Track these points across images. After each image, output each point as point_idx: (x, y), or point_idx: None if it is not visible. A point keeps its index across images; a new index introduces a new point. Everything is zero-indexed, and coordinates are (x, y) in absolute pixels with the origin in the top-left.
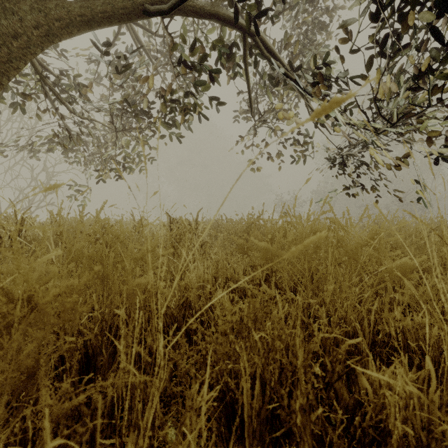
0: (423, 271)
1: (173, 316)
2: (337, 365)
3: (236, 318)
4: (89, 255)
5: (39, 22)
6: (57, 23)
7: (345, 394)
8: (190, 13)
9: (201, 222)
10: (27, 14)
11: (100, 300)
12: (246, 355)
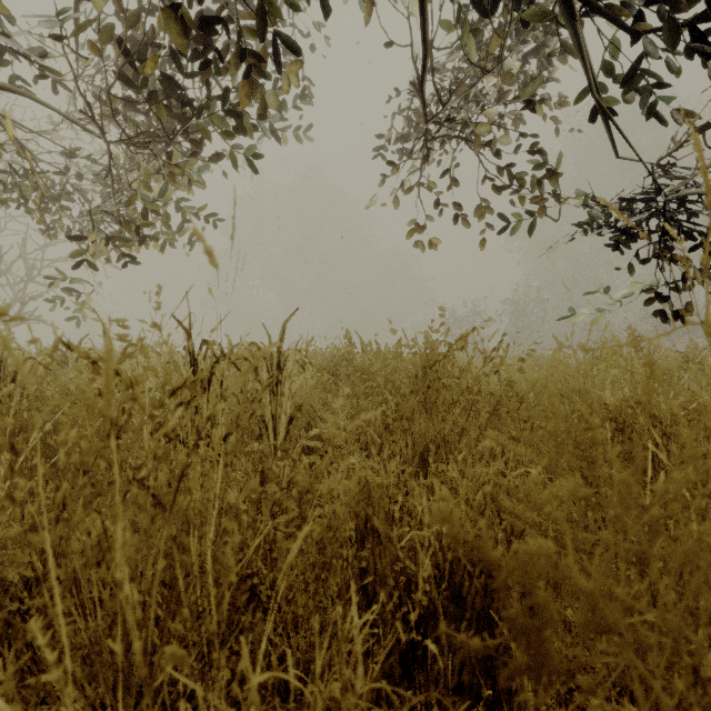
0: None
1: None
2: None
3: None
4: None
5: None
6: None
7: None
8: None
9: (291, 353)
10: None
11: None
12: None
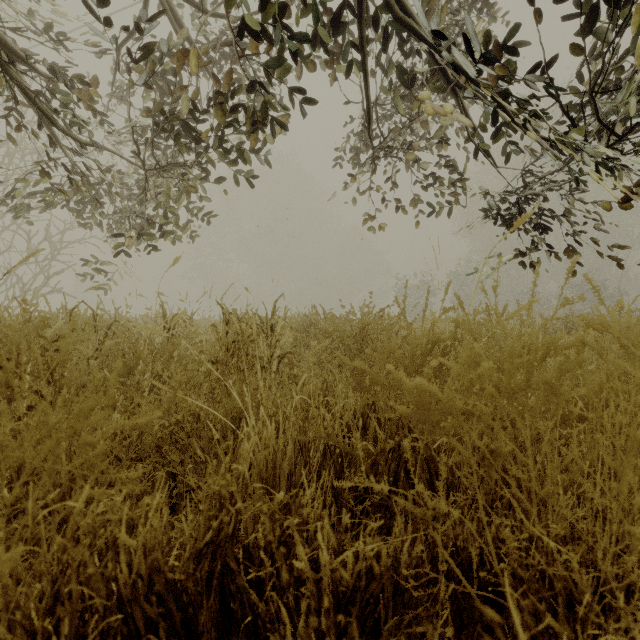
0: None
1: (176, 588)
2: None
3: None
4: None
5: None
6: None
7: None
8: None
9: (280, 320)
10: None
11: None
12: None
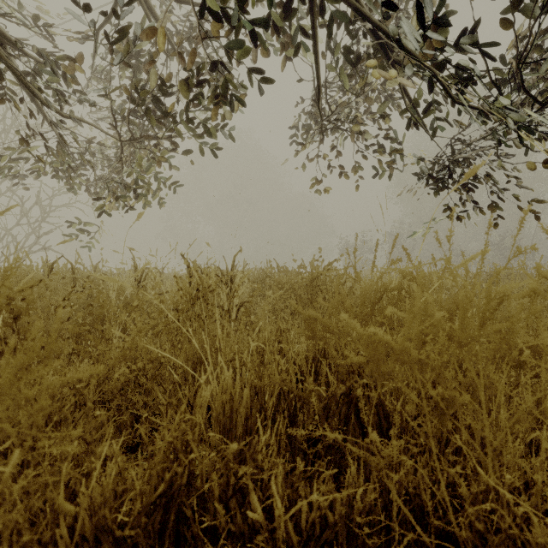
0: None
1: (126, 547)
2: None
3: None
4: None
5: None
6: None
7: None
8: None
9: (239, 273)
10: None
11: None
12: None
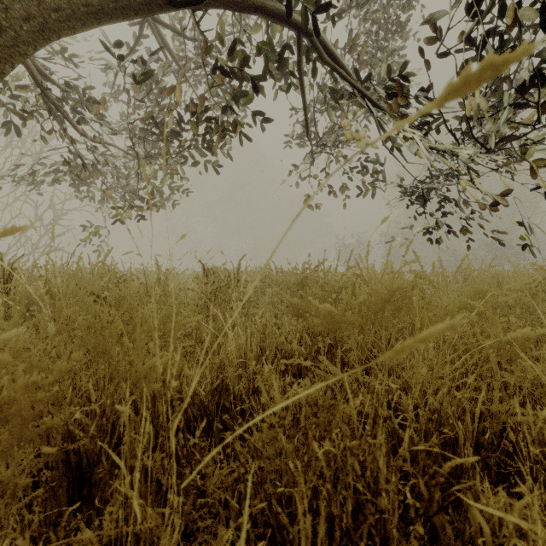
0: (536, 341)
1: (203, 405)
2: (438, 491)
3: (289, 421)
4: (85, 323)
5: (30, 12)
6: (55, 14)
7: (451, 535)
8: (229, 5)
9: (244, 273)
10: (14, 2)
11: (101, 386)
12: (305, 489)
